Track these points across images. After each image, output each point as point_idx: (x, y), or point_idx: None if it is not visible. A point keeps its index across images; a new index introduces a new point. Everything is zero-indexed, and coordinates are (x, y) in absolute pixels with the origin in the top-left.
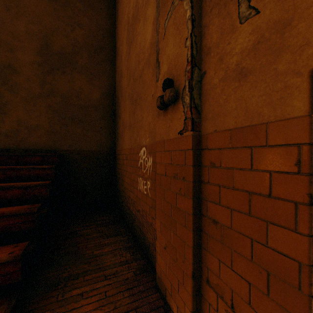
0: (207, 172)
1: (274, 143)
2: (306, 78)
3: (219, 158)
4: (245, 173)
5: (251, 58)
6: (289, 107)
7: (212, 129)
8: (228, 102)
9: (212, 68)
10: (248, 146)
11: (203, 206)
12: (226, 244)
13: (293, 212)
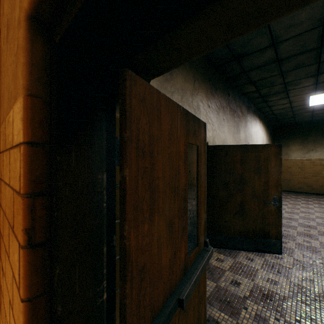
0: (1, 189)
1: (15, 142)
2: (25, 30)
3: (3, 166)
4: (8, 191)
5: (10, 3)
6: (18, 81)
7: (2, 120)
8: (5, 76)
9: (2, 23)
10: (9, 148)
11: (0, 241)
12: (4, 304)
13: (19, 260)
